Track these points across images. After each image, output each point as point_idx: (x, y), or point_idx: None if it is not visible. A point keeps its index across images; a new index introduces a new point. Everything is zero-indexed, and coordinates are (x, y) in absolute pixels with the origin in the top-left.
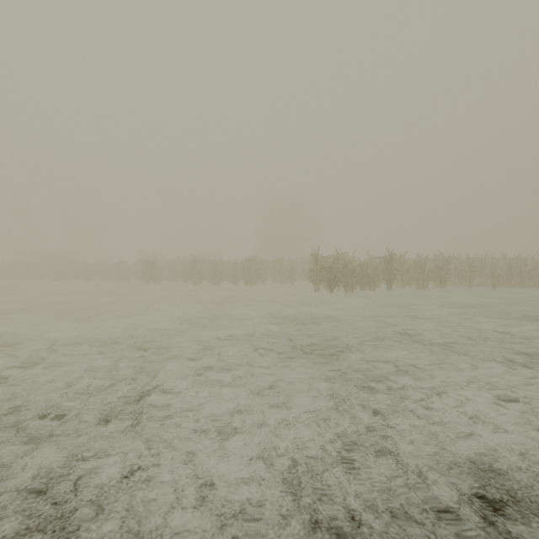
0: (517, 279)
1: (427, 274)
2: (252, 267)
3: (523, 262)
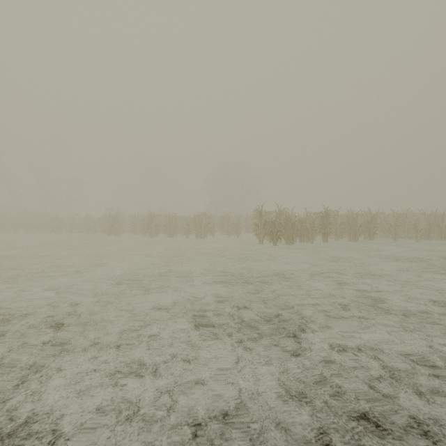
0: (435, 232)
1: (358, 228)
2: (202, 221)
3: (441, 217)
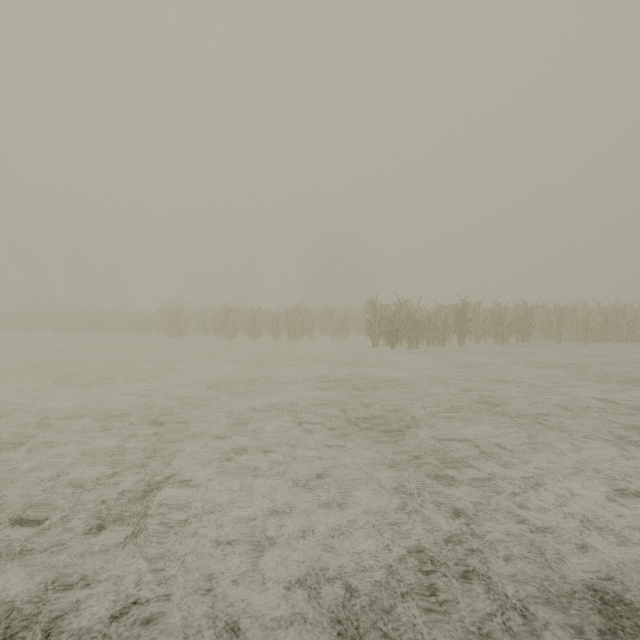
0: (614, 332)
1: (507, 327)
2: (297, 318)
3: (621, 312)
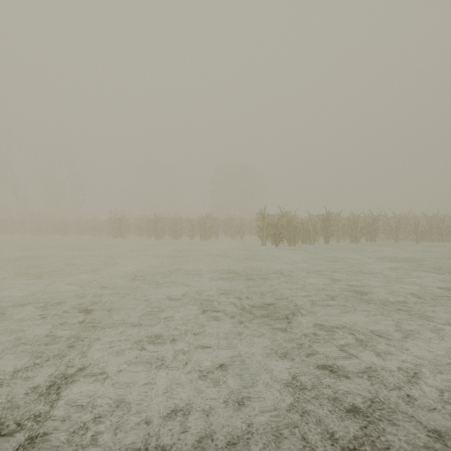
0: (436, 234)
1: (359, 230)
2: (207, 224)
3: (441, 219)
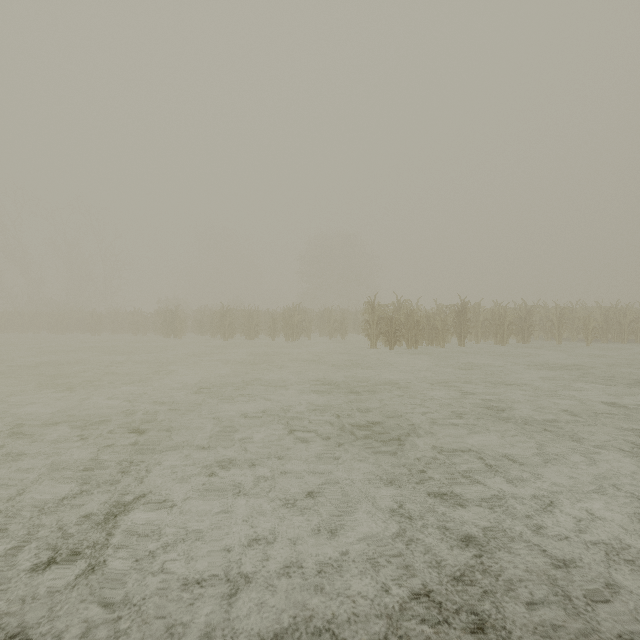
0: (615, 332)
1: (507, 327)
2: (294, 318)
3: (622, 312)
